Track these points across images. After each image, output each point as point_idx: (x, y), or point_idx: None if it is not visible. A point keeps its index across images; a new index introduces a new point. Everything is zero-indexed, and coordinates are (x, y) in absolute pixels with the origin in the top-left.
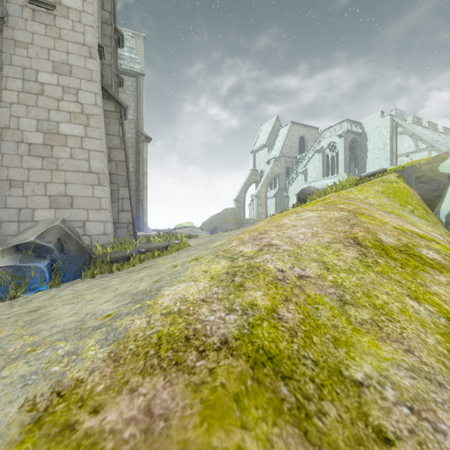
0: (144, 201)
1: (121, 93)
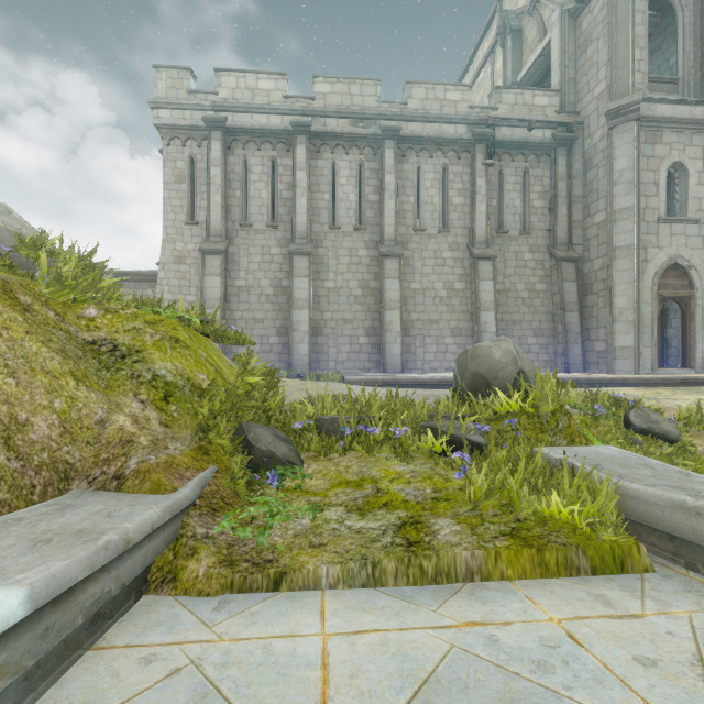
0: (617, 290)
1: (585, 52)
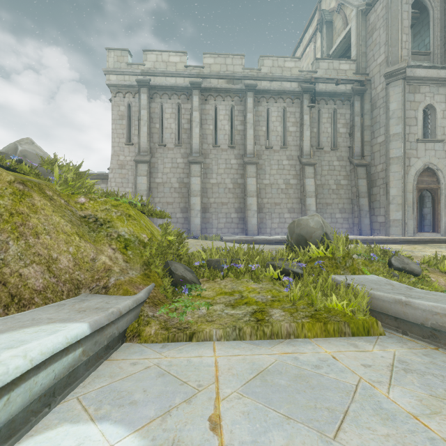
0: (391, 184)
1: (372, 36)
